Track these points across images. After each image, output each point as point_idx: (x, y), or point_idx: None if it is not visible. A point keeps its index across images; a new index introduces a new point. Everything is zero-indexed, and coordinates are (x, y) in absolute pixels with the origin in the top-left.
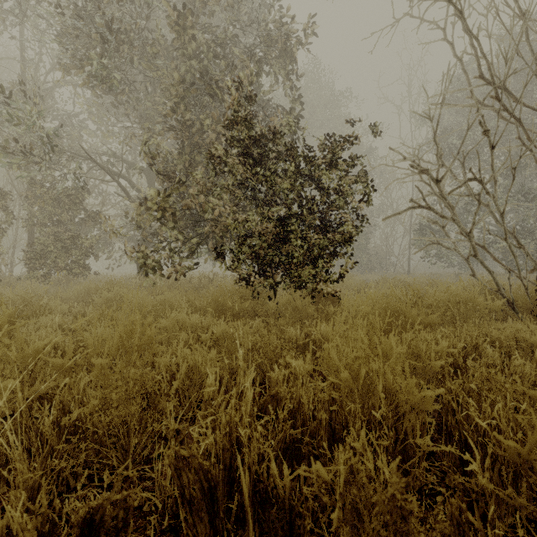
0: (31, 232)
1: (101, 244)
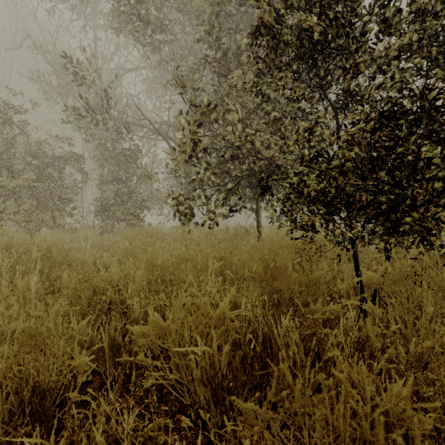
0: (101, 190)
1: (155, 200)
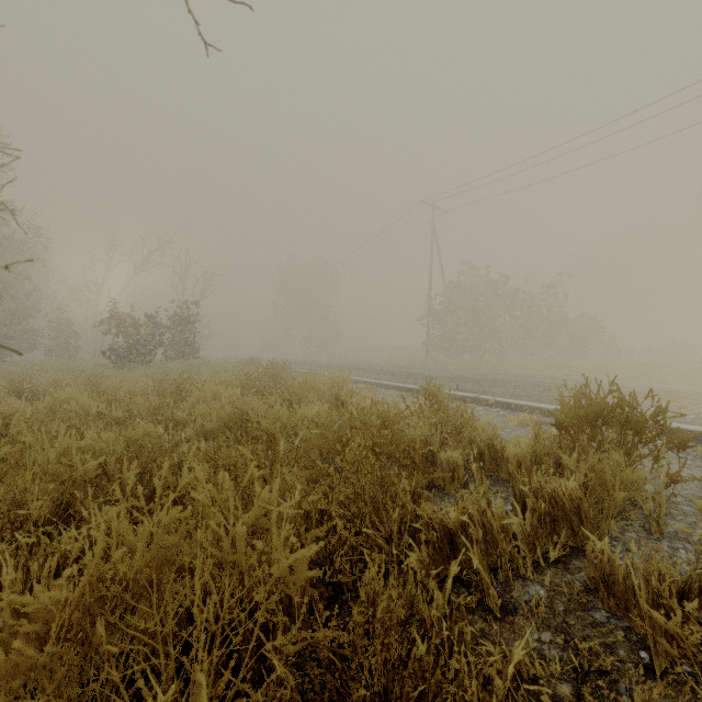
0: None
1: None
